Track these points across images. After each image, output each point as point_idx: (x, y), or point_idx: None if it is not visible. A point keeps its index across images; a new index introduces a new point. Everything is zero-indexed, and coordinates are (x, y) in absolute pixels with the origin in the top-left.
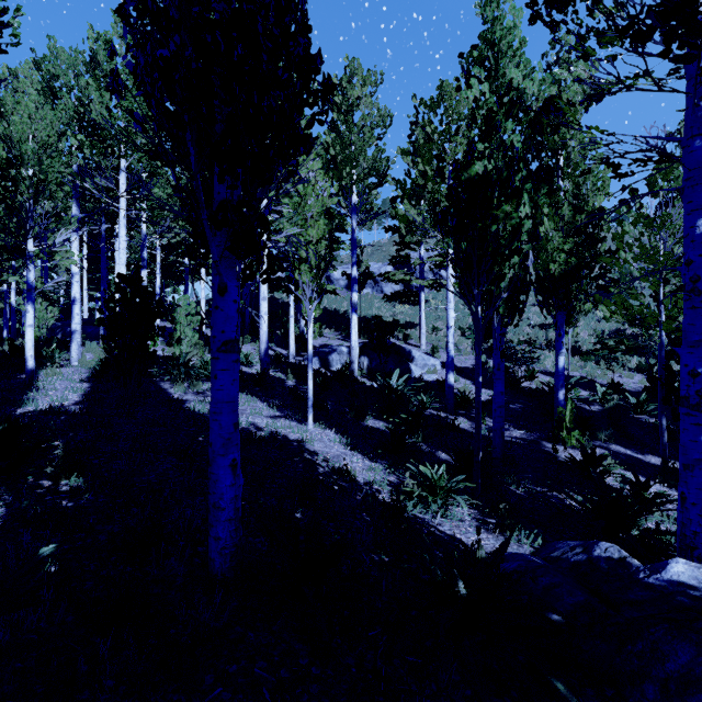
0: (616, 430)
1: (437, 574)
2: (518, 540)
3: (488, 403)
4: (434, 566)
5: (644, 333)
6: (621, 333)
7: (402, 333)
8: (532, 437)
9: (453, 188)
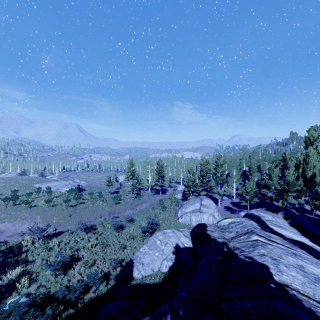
0: None
1: None
2: None
3: None
4: None
5: None
6: None
7: None
8: None
9: None
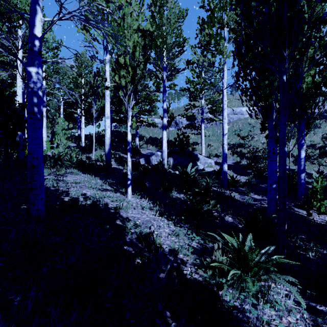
0: None
1: None
2: None
3: (246, 183)
4: None
5: None
6: None
7: (191, 148)
8: None
9: None
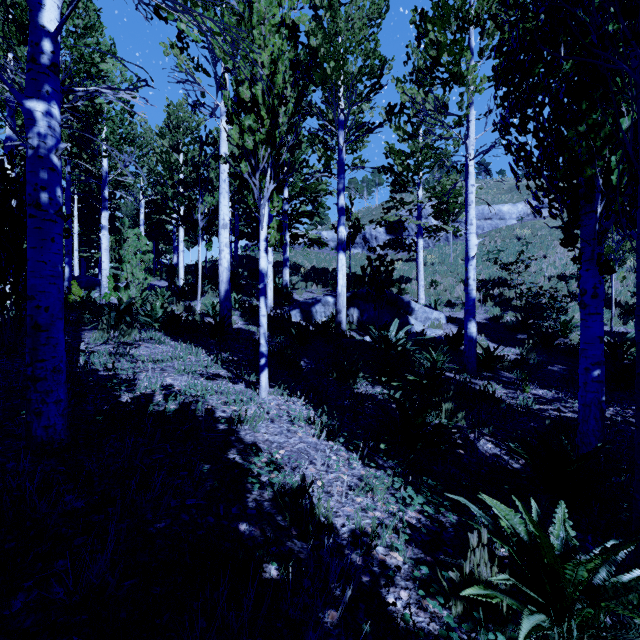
0: None
1: None
2: None
3: (517, 363)
4: None
5: None
6: None
7: (395, 288)
8: (612, 413)
9: None
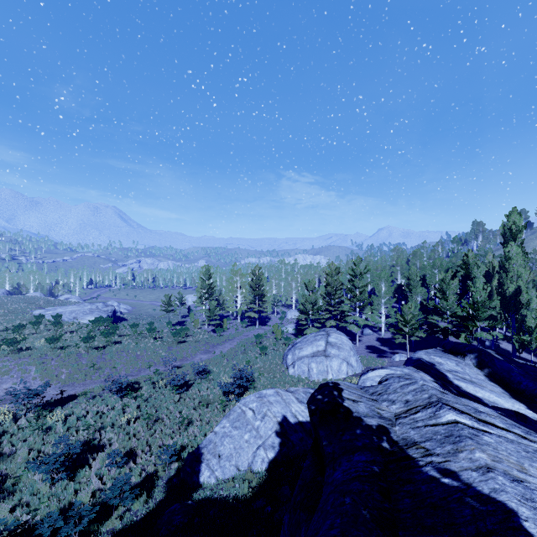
0: None
1: None
2: None
3: None
4: None
5: None
6: None
7: None
8: None
9: None
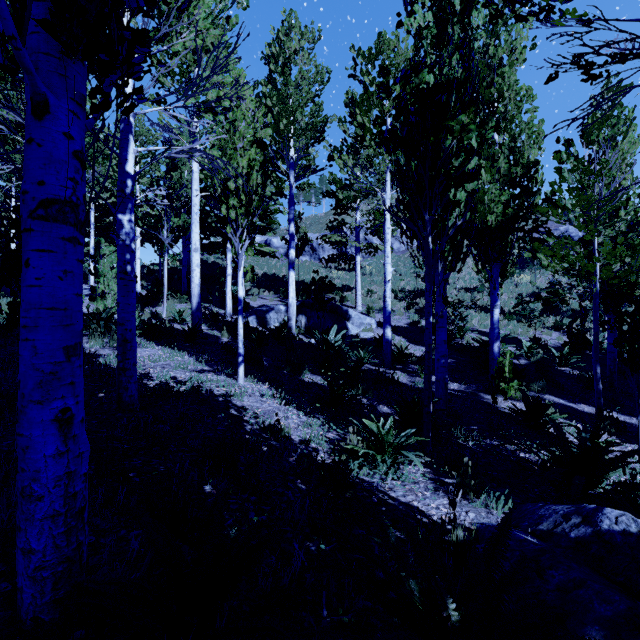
0: (546, 381)
1: (410, 586)
2: (485, 504)
3: (423, 358)
4: (405, 572)
5: (579, 283)
6: (556, 284)
7: (338, 296)
8: (469, 389)
9: (402, 97)
